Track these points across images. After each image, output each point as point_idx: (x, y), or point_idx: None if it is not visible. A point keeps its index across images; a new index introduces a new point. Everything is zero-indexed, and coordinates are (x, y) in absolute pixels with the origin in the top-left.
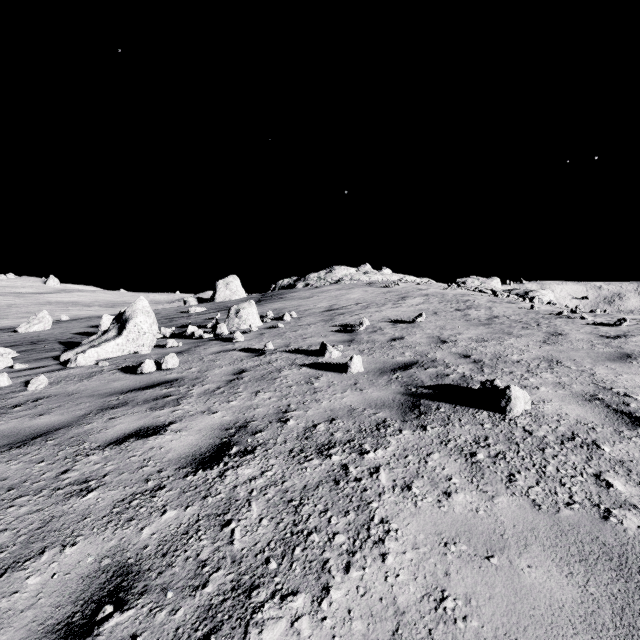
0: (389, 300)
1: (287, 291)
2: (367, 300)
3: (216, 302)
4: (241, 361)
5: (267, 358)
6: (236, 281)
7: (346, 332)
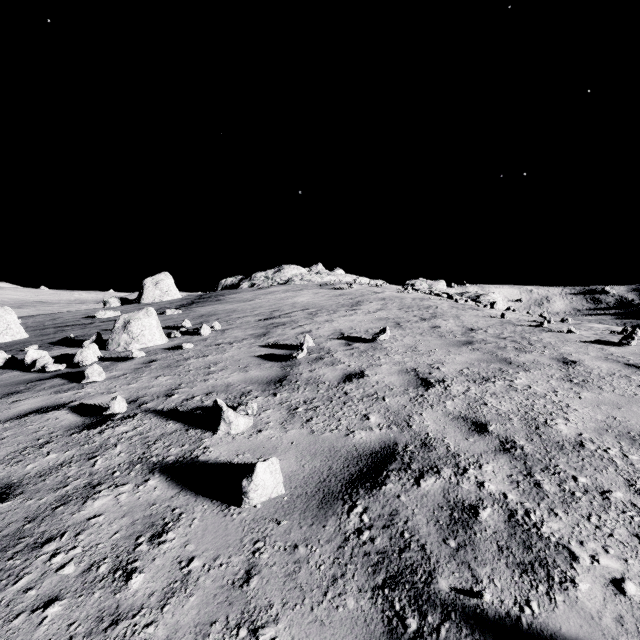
0: (342, 305)
1: (229, 292)
2: (316, 305)
3: (142, 304)
4: (38, 448)
5: (102, 436)
6: (168, 279)
7: (278, 359)
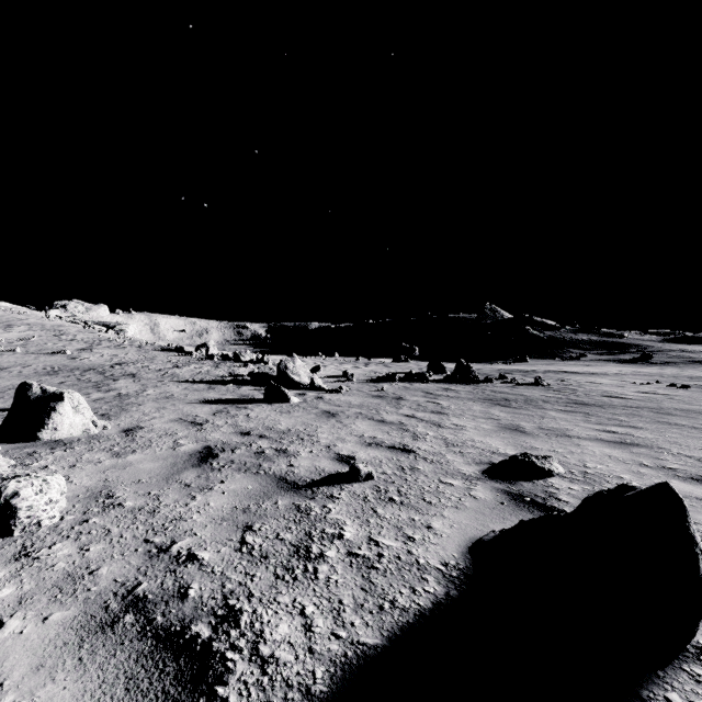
0: None
1: None
2: None
3: None
4: None
5: None
6: None
7: None
